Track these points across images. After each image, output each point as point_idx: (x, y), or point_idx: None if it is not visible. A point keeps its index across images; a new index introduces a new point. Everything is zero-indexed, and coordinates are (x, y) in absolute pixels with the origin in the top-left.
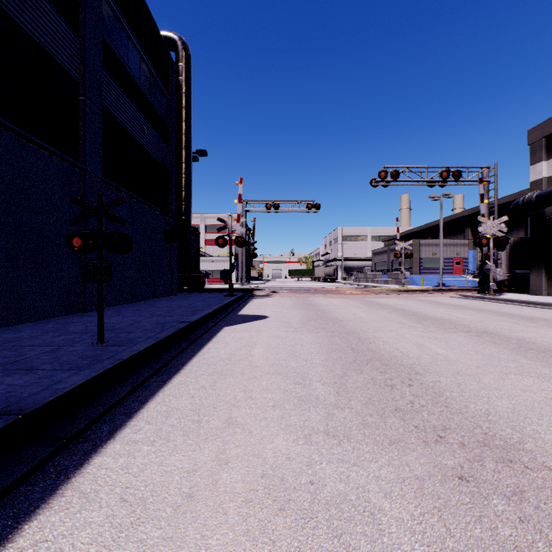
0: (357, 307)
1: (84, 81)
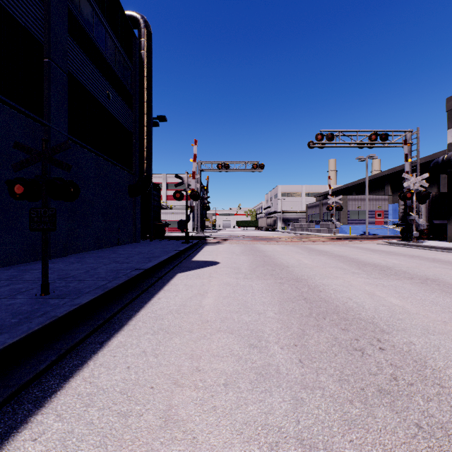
0: (299, 253)
1: (49, 44)
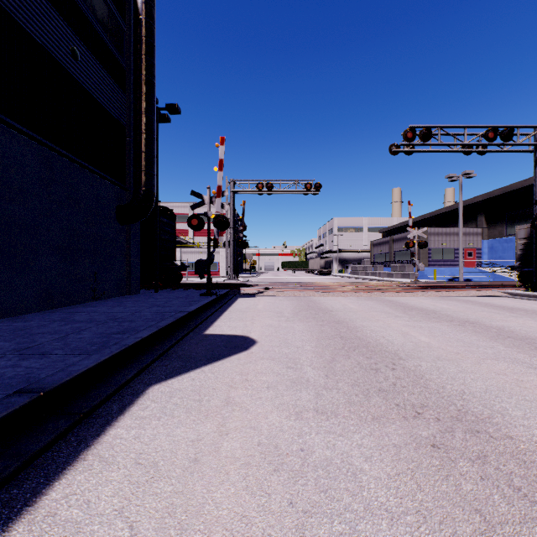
0: (391, 315)
1: None
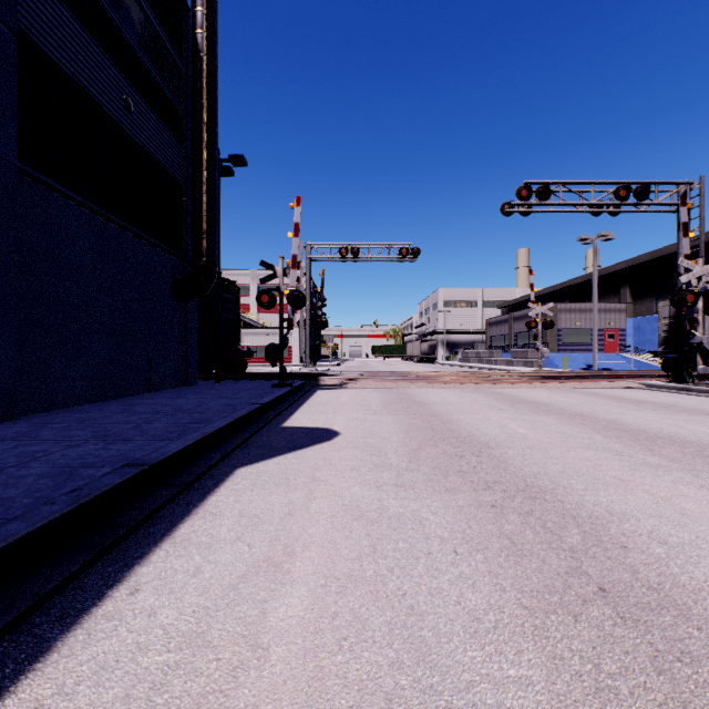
0: (495, 408)
1: None
